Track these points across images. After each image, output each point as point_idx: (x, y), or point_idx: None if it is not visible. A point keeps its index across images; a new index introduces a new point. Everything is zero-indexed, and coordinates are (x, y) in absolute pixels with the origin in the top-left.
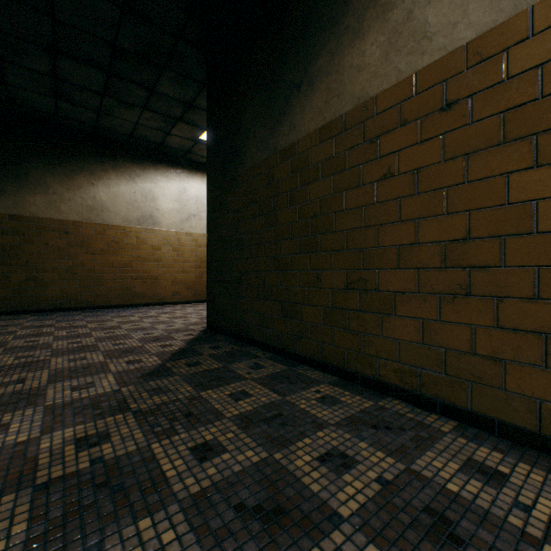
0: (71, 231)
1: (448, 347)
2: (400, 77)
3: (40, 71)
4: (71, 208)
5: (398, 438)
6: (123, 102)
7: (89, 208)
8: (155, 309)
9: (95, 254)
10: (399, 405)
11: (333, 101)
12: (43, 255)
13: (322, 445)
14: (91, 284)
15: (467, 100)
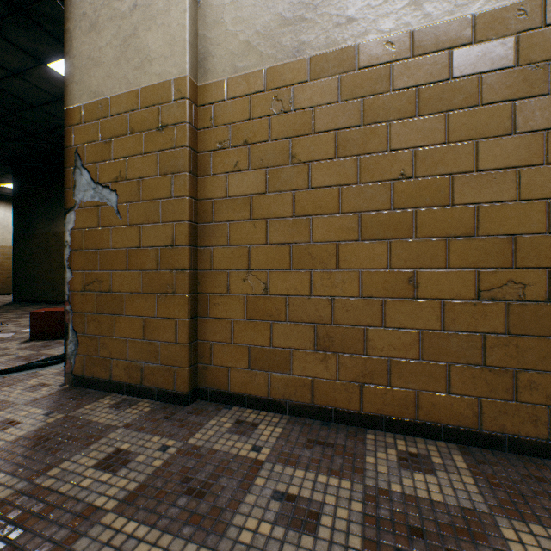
0: None
1: None
2: None
3: None
4: None
5: None
6: None
7: None
8: None
9: None
10: None
11: None
12: None
13: None
14: None
15: None
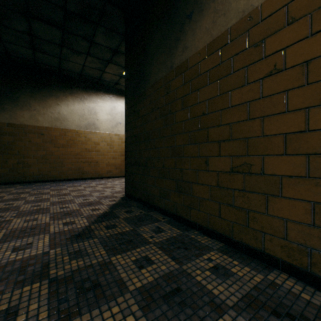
0: (45, 133)
1: None
2: None
3: (21, 30)
4: (45, 119)
5: None
6: (74, 51)
7: (56, 119)
8: (95, 181)
9: (60, 147)
10: (289, 281)
11: (219, 19)
12: (28, 148)
13: None
14: (57, 166)
15: None
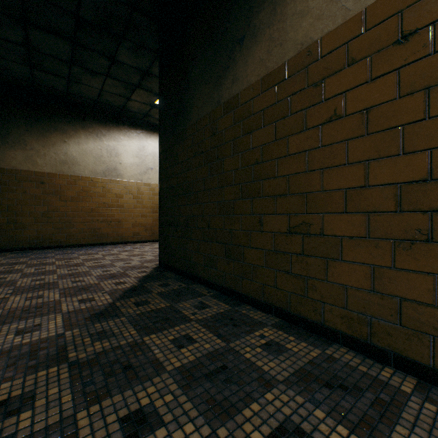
0: (46, 181)
1: (405, 296)
2: (348, 16)
3: (15, 41)
4: (46, 162)
5: (357, 403)
6: (89, 70)
7: (62, 162)
8: (117, 247)
9: (67, 201)
10: (348, 355)
11: (275, 50)
12: (22, 201)
13: (272, 414)
14: (63, 226)
15: (429, 28)
